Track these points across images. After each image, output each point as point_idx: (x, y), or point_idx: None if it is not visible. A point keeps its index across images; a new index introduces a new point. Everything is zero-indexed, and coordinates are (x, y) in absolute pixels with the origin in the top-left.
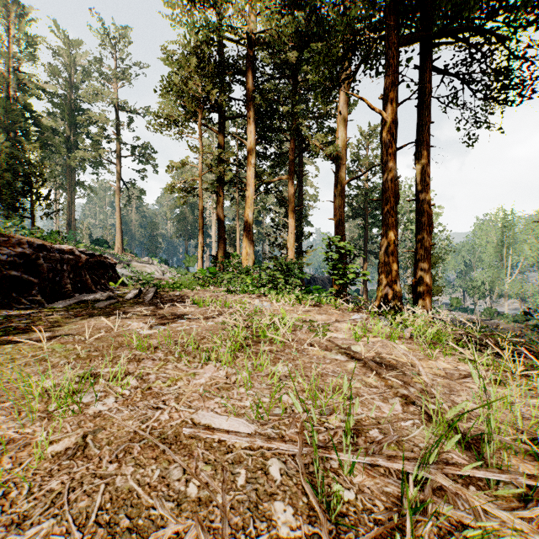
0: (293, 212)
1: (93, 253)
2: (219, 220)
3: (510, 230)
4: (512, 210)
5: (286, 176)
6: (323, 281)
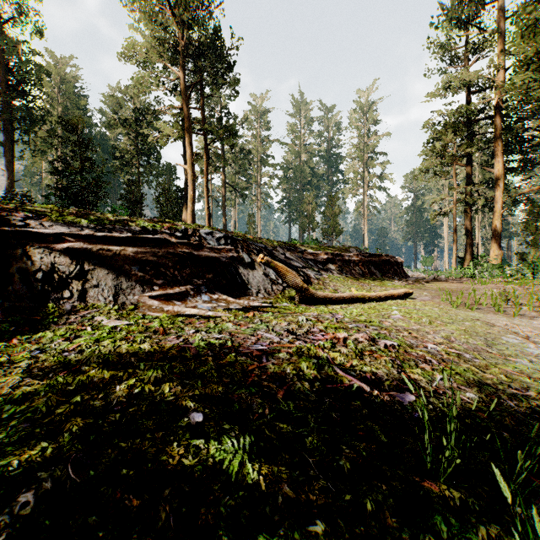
0: None
1: None
2: (466, 230)
3: None
4: None
5: (537, 187)
6: None
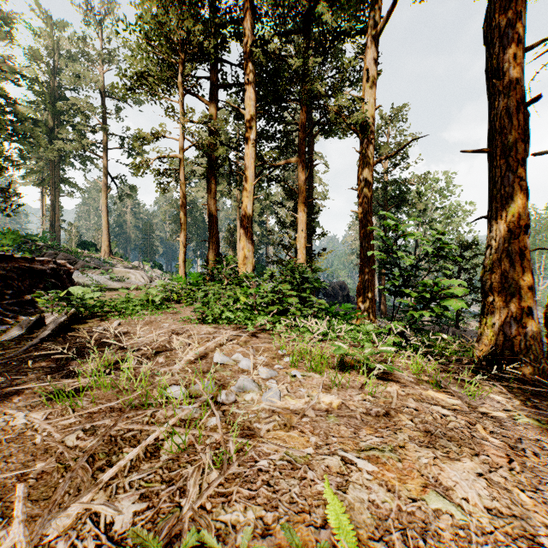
0: (304, 204)
1: (9, 254)
2: (210, 214)
3: (545, 231)
4: (547, 208)
5: (295, 158)
6: (334, 288)
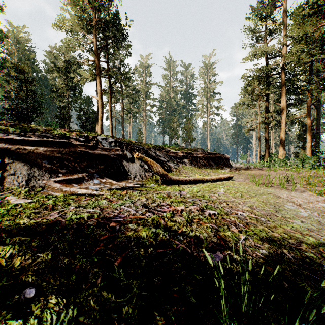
0: (309, 132)
1: None
2: (265, 139)
3: None
4: None
5: (305, 114)
6: None
